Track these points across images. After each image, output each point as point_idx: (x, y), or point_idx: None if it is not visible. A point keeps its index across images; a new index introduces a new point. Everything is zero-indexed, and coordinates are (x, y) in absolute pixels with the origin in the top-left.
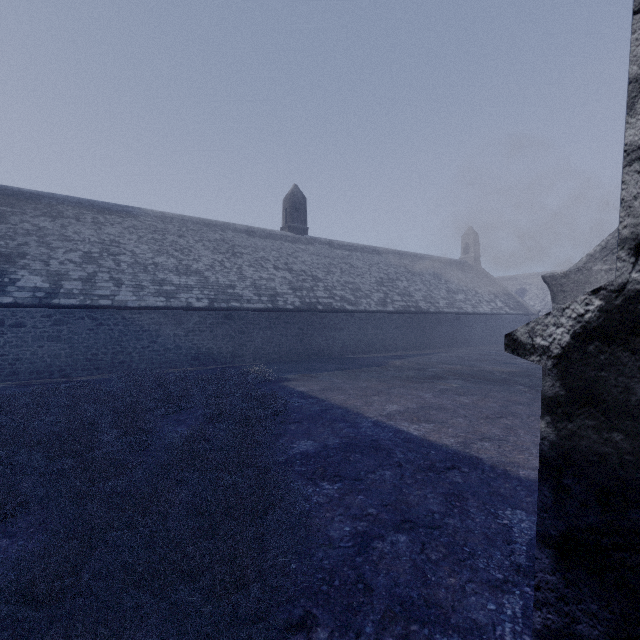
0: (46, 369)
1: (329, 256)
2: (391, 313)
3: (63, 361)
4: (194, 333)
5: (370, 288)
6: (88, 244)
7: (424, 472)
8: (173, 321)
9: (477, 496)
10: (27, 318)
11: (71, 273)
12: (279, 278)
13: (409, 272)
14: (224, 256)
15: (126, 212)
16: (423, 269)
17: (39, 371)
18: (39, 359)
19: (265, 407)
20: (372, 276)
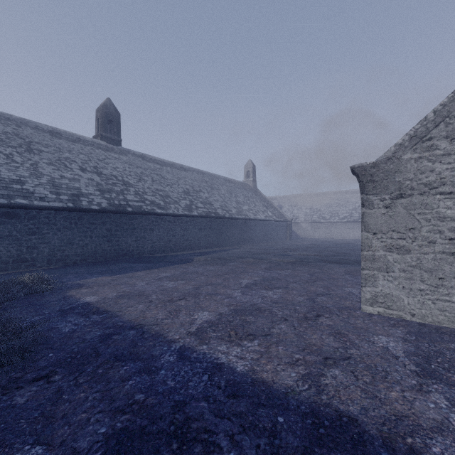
0: None
1: (141, 167)
2: (196, 217)
3: None
4: None
5: (178, 196)
6: None
7: None
8: None
9: None
10: None
11: None
12: (85, 179)
13: (209, 187)
14: (14, 150)
15: None
16: (219, 185)
17: None
18: None
19: None
20: (180, 187)
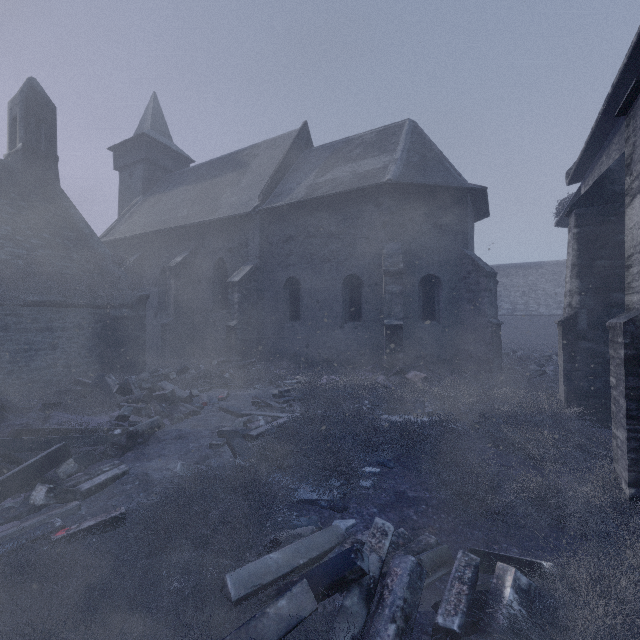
0: (512, 339)
1: None
2: None
3: (517, 336)
4: None
5: None
6: (522, 287)
7: None
8: None
9: None
10: (505, 320)
11: (518, 302)
12: None
13: None
14: None
15: (537, 266)
16: None
17: (509, 339)
18: (509, 335)
19: None
20: None
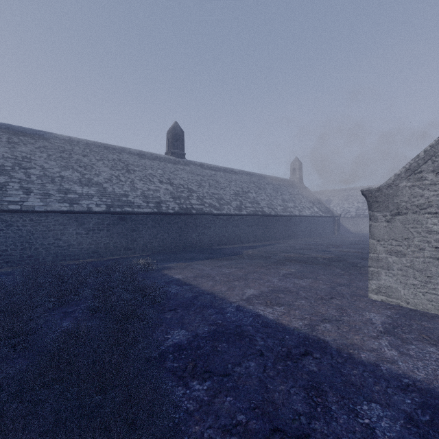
0: None
1: (200, 174)
2: (245, 216)
3: None
4: (94, 232)
5: (230, 198)
6: (2, 159)
7: (283, 361)
8: (75, 222)
9: (334, 388)
10: None
11: None
12: (163, 189)
13: (257, 187)
14: (120, 172)
15: (38, 135)
16: (266, 185)
17: None
18: None
19: (145, 297)
20: (231, 189)
